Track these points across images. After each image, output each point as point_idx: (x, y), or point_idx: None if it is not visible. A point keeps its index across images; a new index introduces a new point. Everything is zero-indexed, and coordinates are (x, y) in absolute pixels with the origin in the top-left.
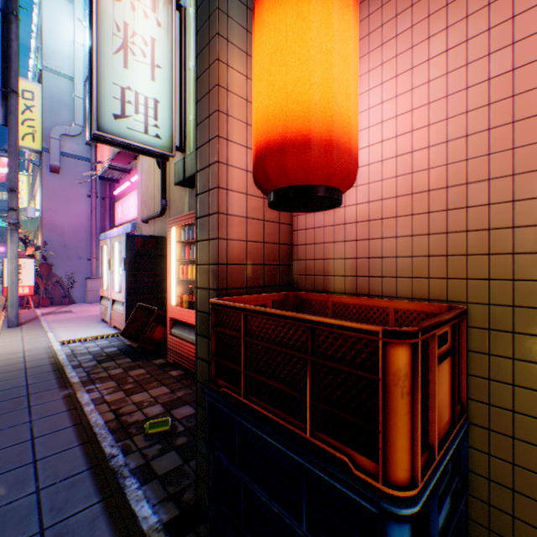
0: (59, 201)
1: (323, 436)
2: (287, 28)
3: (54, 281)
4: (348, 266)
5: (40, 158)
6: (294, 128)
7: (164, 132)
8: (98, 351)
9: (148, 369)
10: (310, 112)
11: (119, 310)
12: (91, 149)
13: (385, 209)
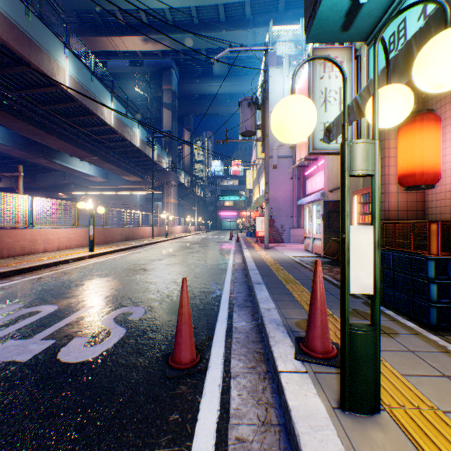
0: (276, 184)
1: (415, 250)
2: (406, 143)
3: (274, 229)
4: (450, 209)
5: None
6: (409, 171)
7: None
8: (311, 261)
9: None
10: (414, 166)
11: (317, 243)
12: (291, 150)
13: None
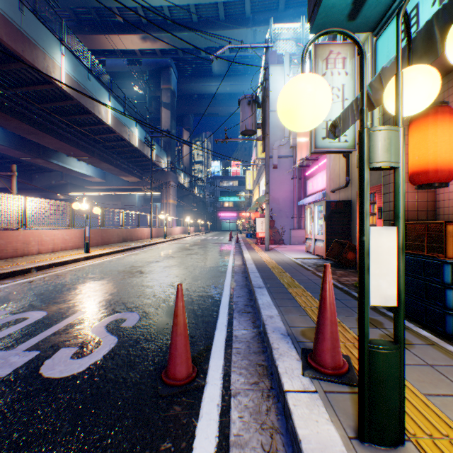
0: (276, 185)
1: (429, 253)
2: (419, 139)
3: (275, 230)
4: None
5: None
6: (421, 168)
7: (349, 137)
8: (313, 263)
9: (345, 272)
10: (427, 162)
11: (319, 244)
12: (292, 150)
13: None
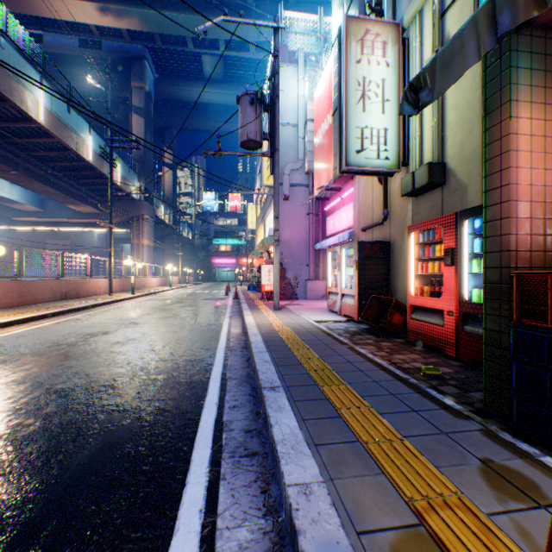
0: (288, 221)
1: None
2: None
3: (286, 281)
4: None
5: None
6: None
7: (391, 153)
8: (344, 329)
9: (393, 343)
10: None
11: (348, 302)
12: (307, 177)
13: None
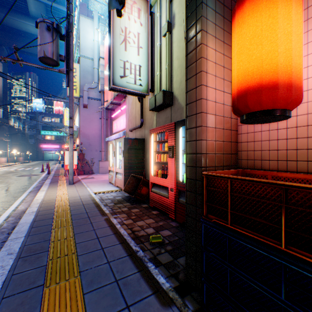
0: (87, 122)
1: (294, 249)
2: (262, 24)
3: (85, 162)
4: (280, 154)
5: (78, 101)
6: (266, 79)
7: (144, 82)
8: (113, 198)
9: (140, 209)
10: (277, 68)
11: (119, 177)
12: (101, 94)
13: (310, 119)
